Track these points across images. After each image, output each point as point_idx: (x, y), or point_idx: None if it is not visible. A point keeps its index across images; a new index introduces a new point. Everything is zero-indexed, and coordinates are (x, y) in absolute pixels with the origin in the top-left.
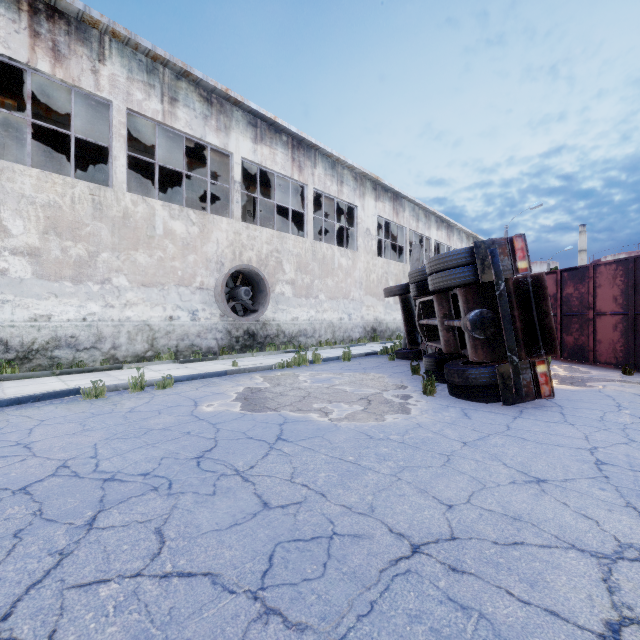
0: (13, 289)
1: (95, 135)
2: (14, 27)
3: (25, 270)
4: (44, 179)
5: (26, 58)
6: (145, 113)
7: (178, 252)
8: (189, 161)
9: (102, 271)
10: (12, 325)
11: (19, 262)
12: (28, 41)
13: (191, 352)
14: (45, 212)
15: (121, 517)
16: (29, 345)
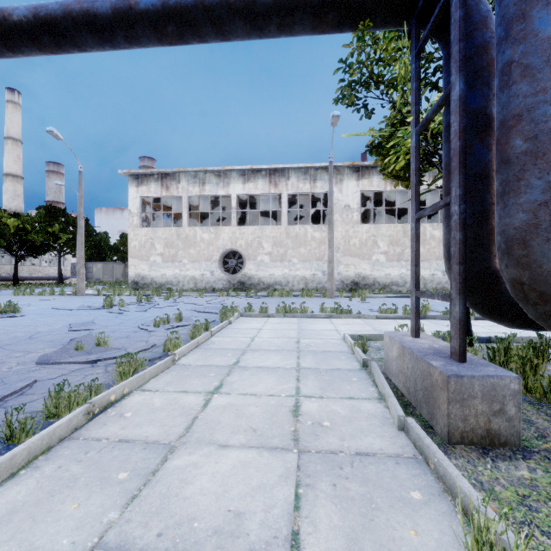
0: (380, 265)
1: (398, 197)
2: (381, 180)
3: (383, 259)
4: (388, 227)
5: (384, 188)
6: (422, 188)
7: (436, 244)
8: (440, 193)
9: (406, 257)
10: (380, 277)
11: (382, 256)
12: (384, 182)
13: (442, 290)
14: (388, 238)
15: (437, 306)
16: (384, 284)
